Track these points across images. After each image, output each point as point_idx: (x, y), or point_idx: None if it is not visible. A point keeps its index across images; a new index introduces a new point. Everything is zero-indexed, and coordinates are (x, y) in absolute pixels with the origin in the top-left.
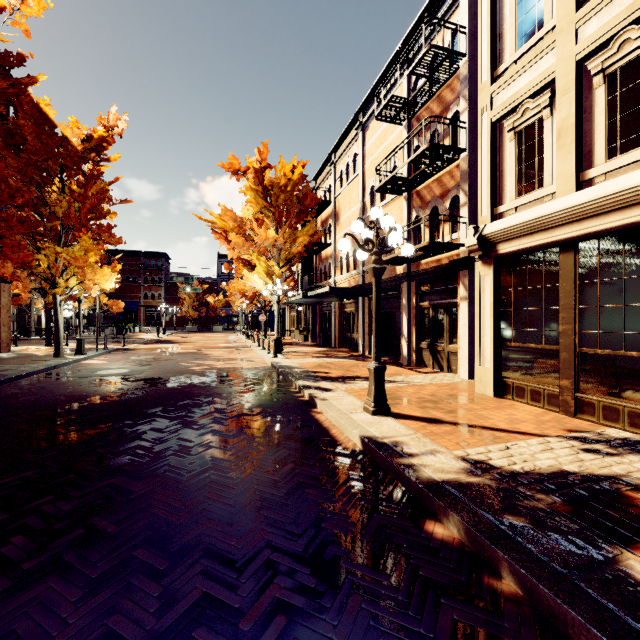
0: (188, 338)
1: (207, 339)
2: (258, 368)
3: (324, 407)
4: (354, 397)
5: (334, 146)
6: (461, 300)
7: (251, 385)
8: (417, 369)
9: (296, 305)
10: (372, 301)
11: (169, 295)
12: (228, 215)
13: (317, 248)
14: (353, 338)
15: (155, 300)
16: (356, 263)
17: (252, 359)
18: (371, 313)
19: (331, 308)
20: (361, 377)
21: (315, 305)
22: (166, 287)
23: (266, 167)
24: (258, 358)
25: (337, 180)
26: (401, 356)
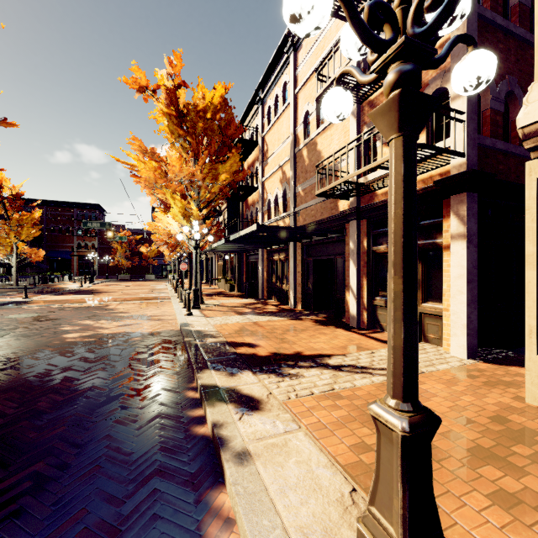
0: (113, 287)
1: (132, 288)
2: (160, 334)
3: (240, 517)
4: (310, 439)
5: (261, 79)
6: (453, 239)
7: (123, 379)
8: (374, 335)
9: (223, 254)
10: (305, 247)
11: (103, 245)
12: (135, 144)
13: (243, 193)
14: (282, 289)
15: (88, 250)
16: (286, 205)
17: (162, 316)
18: (304, 261)
19: (258, 256)
20: (304, 356)
21: (241, 253)
22: (100, 237)
23: (180, 85)
24: (170, 315)
25: (264, 118)
26: (346, 314)
